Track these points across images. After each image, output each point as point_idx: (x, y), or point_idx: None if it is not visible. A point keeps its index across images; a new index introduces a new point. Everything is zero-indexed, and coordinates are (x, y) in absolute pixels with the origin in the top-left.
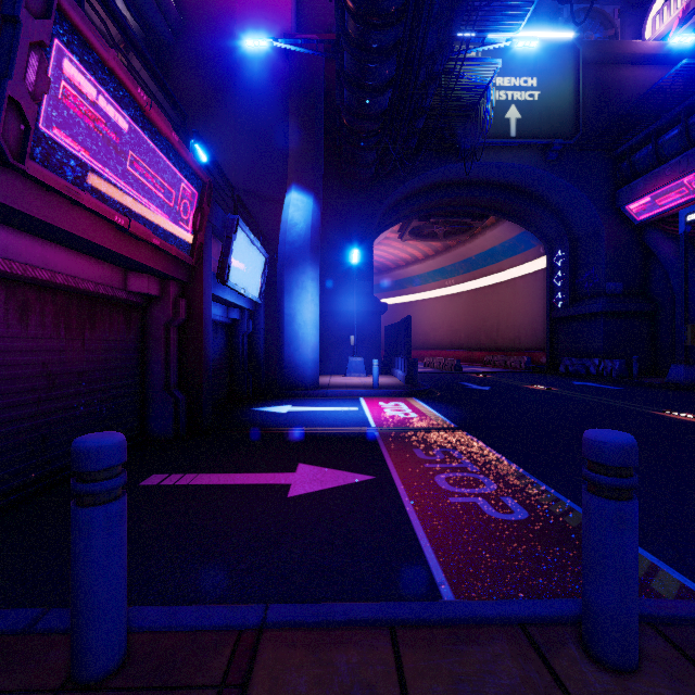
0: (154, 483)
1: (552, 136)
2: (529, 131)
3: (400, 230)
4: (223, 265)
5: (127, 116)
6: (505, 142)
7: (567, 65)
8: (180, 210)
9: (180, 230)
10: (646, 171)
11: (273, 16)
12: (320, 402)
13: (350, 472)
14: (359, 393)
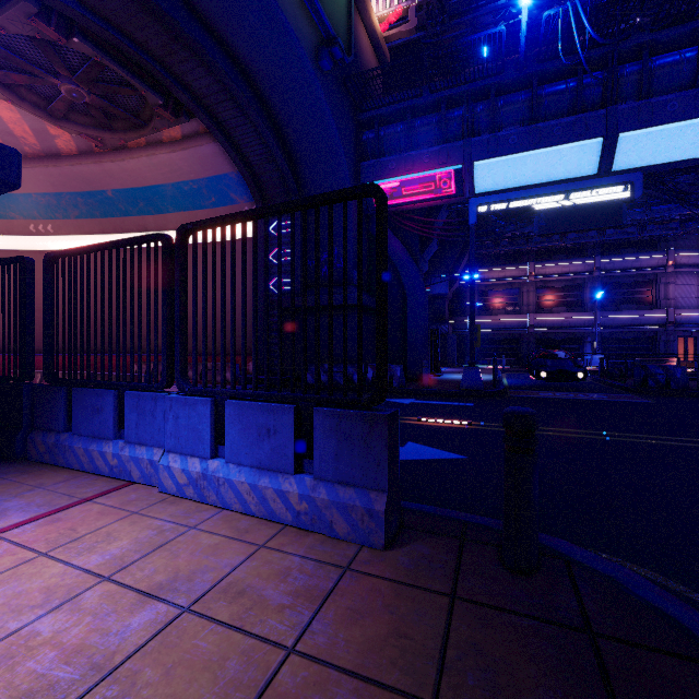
0: None
1: (334, 29)
2: None
3: None
4: None
5: None
6: None
7: None
8: None
9: None
10: (392, 152)
11: None
12: None
13: None
14: None
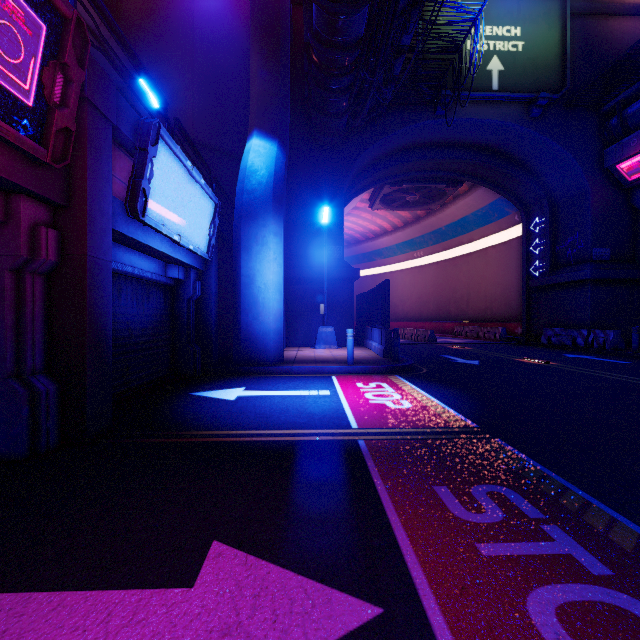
0: None
1: (536, 89)
2: (512, 84)
3: (370, 199)
4: (134, 190)
5: None
6: (486, 96)
7: (553, 14)
8: None
9: (3, 84)
10: (639, 126)
11: None
12: (283, 382)
13: (320, 585)
14: (331, 370)
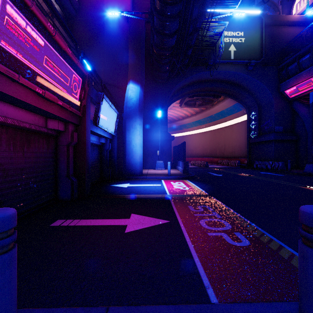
0: (57, 225)
1: (250, 58)
2: (239, 56)
3: (180, 103)
4: (96, 116)
5: (43, 37)
6: (228, 61)
7: (257, 26)
8: (73, 88)
9: (73, 98)
10: (294, 74)
11: (121, 3)
12: (143, 182)
13: (157, 218)
14: (161, 177)
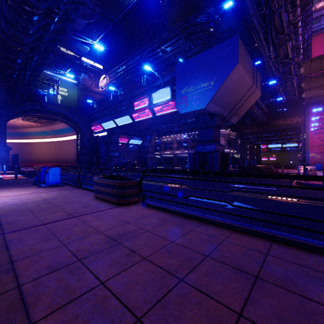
0: None
1: (71, 106)
2: (64, 103)
3: (22, 117)
4: None
5: None
6: (57, 104)
7: (76, 88)
8: None
9: None
10: (94, 120)
11: None
12: None
13: None
14: None
